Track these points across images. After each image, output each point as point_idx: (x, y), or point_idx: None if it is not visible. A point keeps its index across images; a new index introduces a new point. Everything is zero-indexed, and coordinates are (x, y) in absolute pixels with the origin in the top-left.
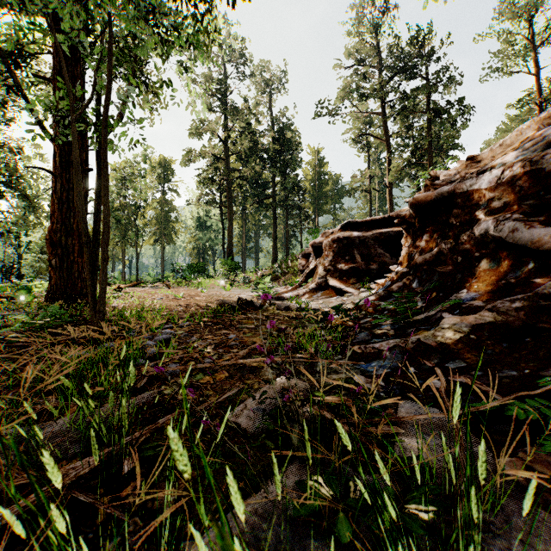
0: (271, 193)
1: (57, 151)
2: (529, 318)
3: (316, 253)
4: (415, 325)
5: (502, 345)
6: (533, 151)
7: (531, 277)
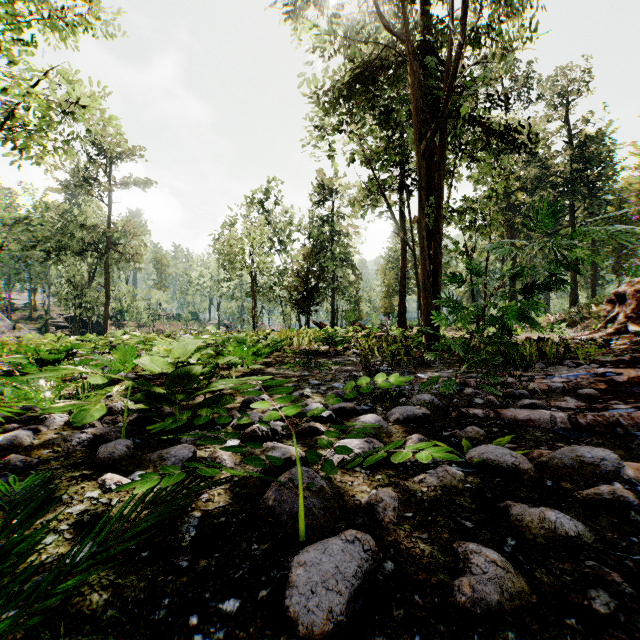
0: (568, 221)
1: None
2: None
3: (618, 301)
4: None
5: None
6: None
7: None
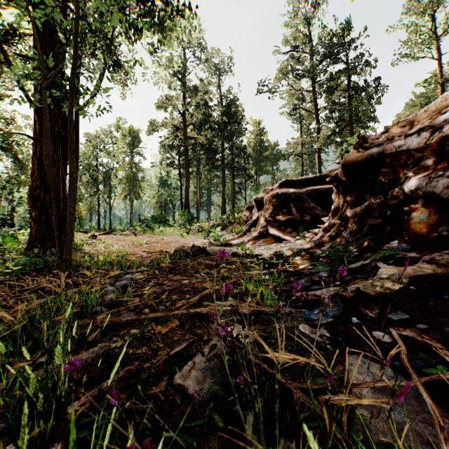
0: (221, 157)
1: (37, 119)
2: None
3: (258, 206)
4: (351, 273)
5: (442, 297)
6: None
7: None
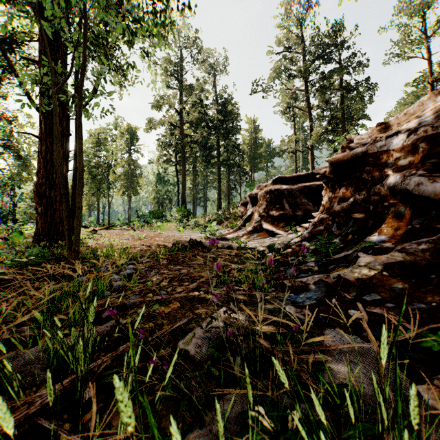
0: (216, 154)
1: (42, 119)
2: (434, 258)
3: (252, 202)
4: (335, 263)
5: (410, 281)
6: (434, 119)
7: (433, 223)
